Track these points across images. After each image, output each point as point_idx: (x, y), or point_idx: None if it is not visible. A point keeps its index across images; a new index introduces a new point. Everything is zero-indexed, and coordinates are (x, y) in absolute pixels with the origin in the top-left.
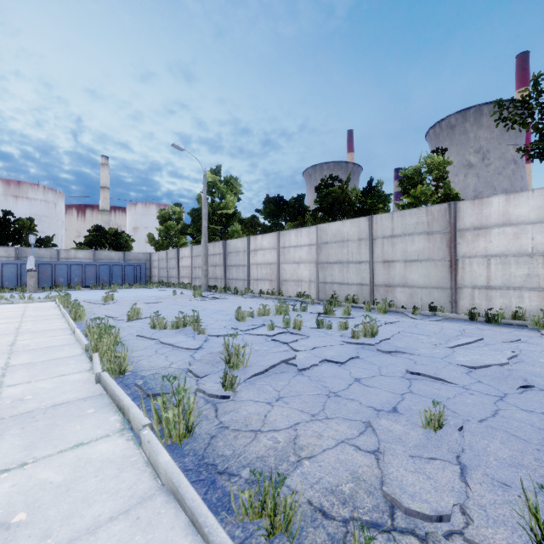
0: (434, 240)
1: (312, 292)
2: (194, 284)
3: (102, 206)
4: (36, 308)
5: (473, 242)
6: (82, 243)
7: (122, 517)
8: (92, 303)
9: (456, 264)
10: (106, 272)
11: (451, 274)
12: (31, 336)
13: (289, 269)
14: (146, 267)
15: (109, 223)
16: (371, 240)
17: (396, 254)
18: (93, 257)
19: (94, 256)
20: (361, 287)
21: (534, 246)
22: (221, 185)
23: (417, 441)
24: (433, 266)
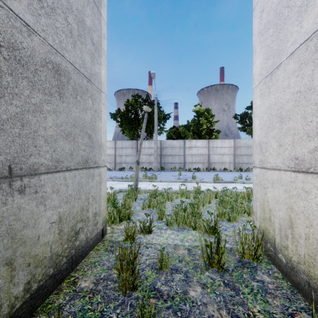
0: None
1: None
2: None
3: None
4: None
5: None
6: None
7: None
8: None
9: None
10: None
11: None
12: None
13: None
14: None
15: None
16: None
17: None
18: None
19: None
20: None
21: (108, 153)
22: None
23: None
24: None
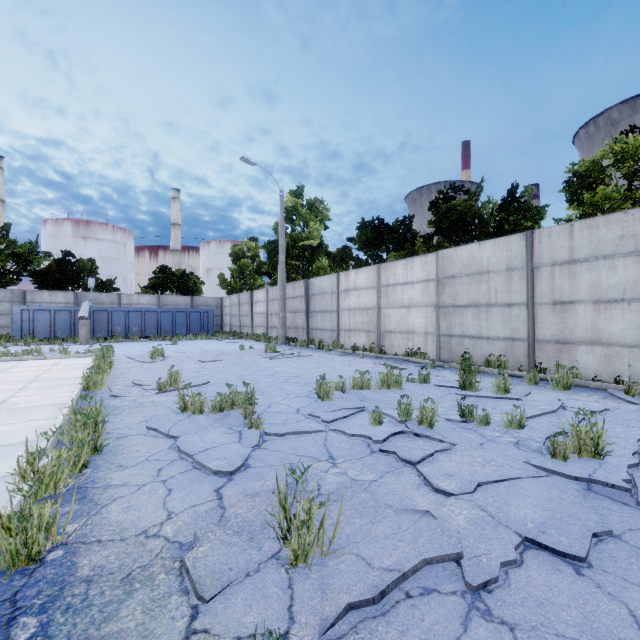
0: None
1: (429, 349)
2: (270, 335)
3: (173, 246)
4: (64, 366)
5: None
6: (146, 287)
7: None
8: (135, 361)
9: None
10: (169, 320)
11: None
12: (2, 418)
13: (394, 315)
14: (217, 314)
15: (180, 265)
16: (529, 269)
17: (578, 291)
18: (158, 302)
19: (159, 301)
20: (512, 344)
21: None
22: (303, 210)
23: None
24: None
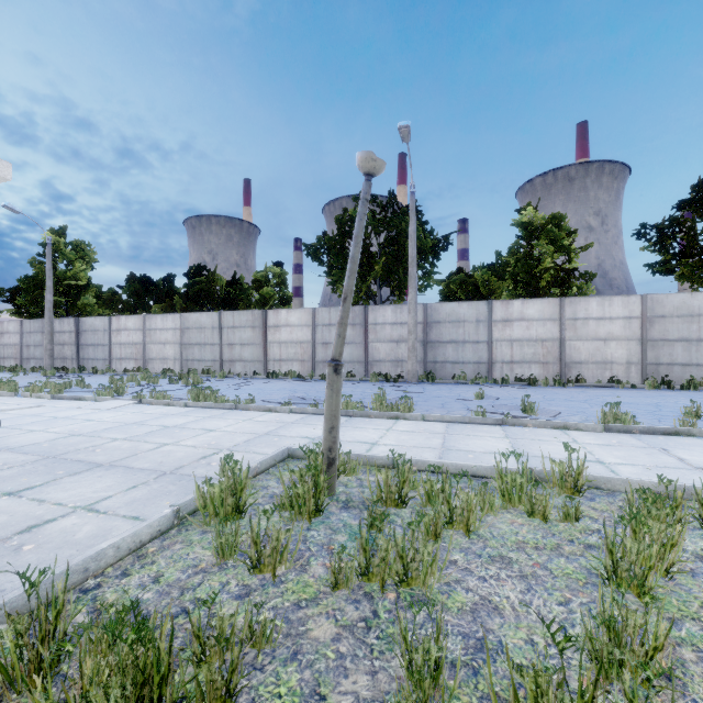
0: (256, 331)
1: (177, 368)
2: (26, 366)
3: None
4: None
5: (274, 334)
6: None
7: (105, 402)
8: None
9: (266, 347)
10: None
11: (264, 353)
12: None
13: (156, 348)
14: None
15: None
16: (220, 329)
17: (236, 339)
18: None
19: None
20: (214, 363)
21: (297, 338)
22: (68, 250)
23: (185, 396)
24: (256, 348)
